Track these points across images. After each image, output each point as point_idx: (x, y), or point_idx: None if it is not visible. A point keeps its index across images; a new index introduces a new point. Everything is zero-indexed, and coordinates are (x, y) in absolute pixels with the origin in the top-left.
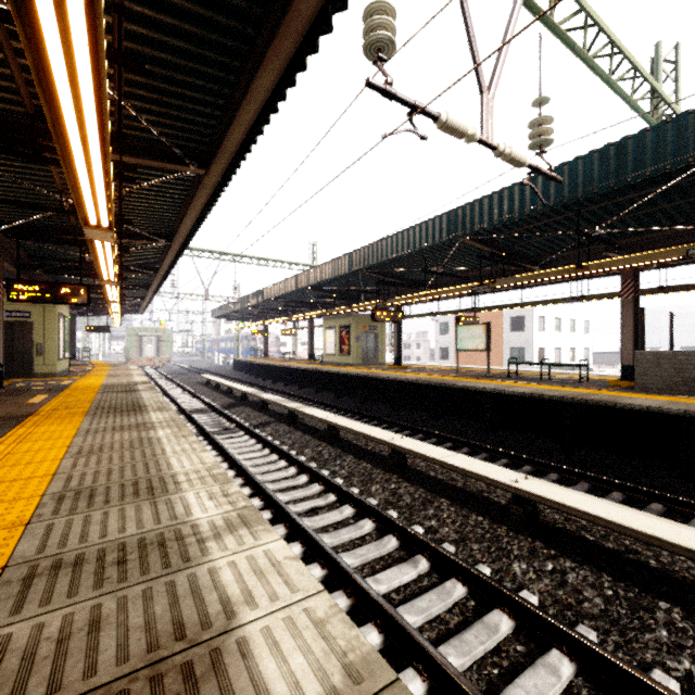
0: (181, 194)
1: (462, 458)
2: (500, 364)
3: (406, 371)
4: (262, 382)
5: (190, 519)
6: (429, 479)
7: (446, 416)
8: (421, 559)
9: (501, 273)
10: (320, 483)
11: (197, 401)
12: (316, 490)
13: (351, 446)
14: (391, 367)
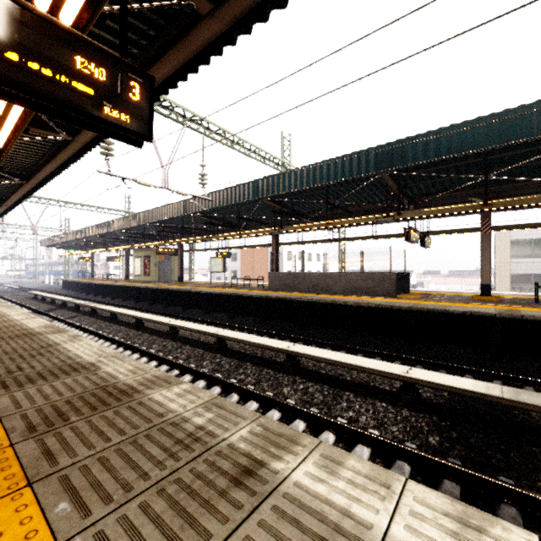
0: (11, 183)
1: (160, 318)
2: (266, 281)
3: (181, 285)
4: (85, 296)
5: (14, 319)
6: (149, 329)
7: (192, 308)
8: (121, 348)
9: (229, 229)
10: (93, 335)
11: (24, 309)
12: (90, 338)
13: (121, 322)
14: (176, 283)
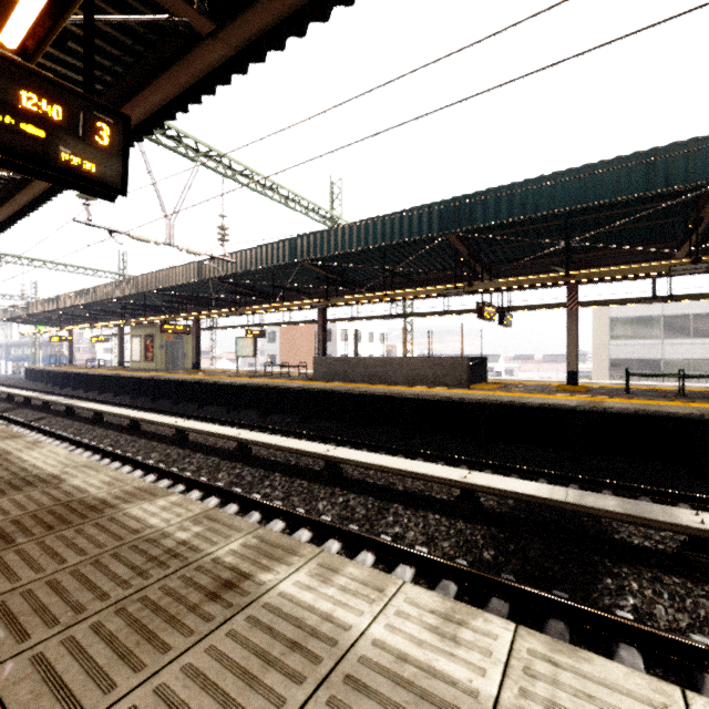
0: None
1: (163, 418)
2: None
3: (197, 374)
4: (59, 390)
5: None
6: (148, 433)
7: (211, 405)
8: (106, 459)
9: (262, 301)
10: (68, 443)
11: None
12: (64, 446)
13: (109, 424)
14: (190, 371)
